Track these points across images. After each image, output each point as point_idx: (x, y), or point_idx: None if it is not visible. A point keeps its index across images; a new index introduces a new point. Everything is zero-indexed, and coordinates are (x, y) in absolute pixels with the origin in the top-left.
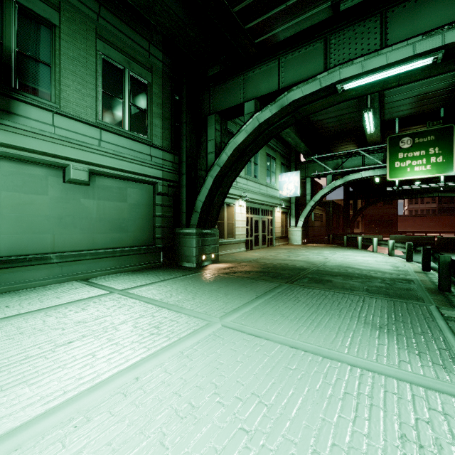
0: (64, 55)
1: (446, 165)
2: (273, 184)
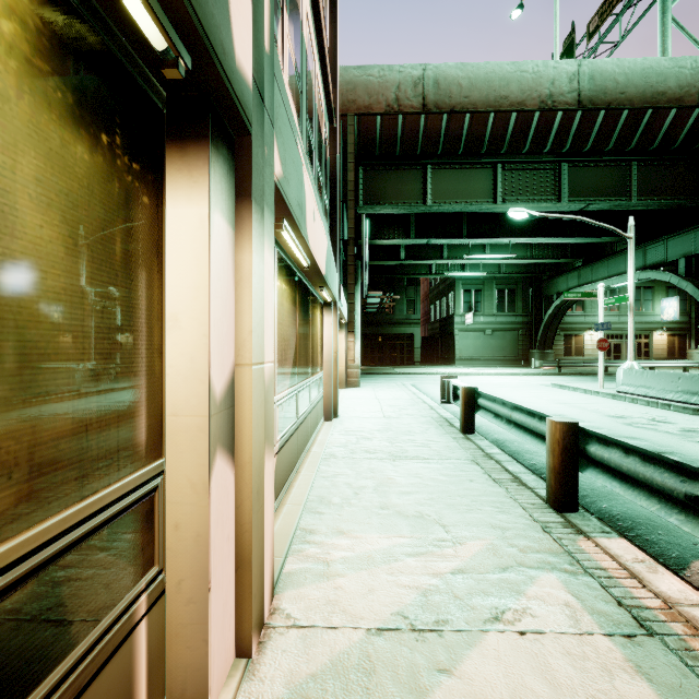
0: (484, 296)
1: None
2: (647, 311)
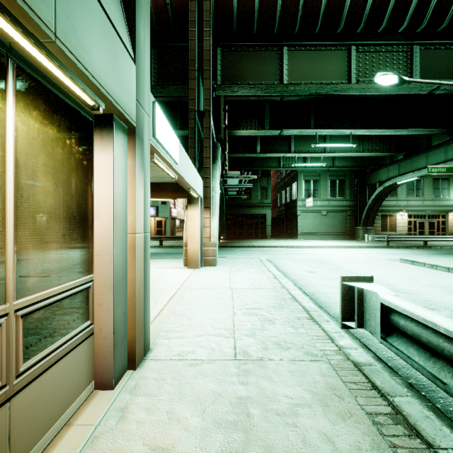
0: (320, 185)
1: None
2: (444, 197)
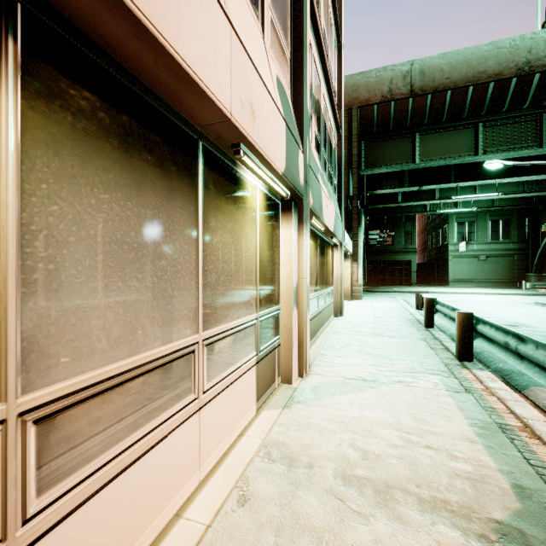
0: (478, 227)
1: None
2: None
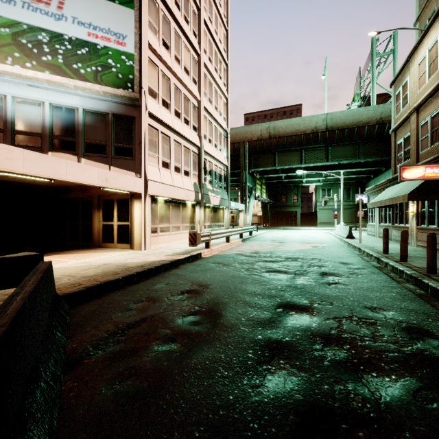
0: (333, 192)
1: None
2: None
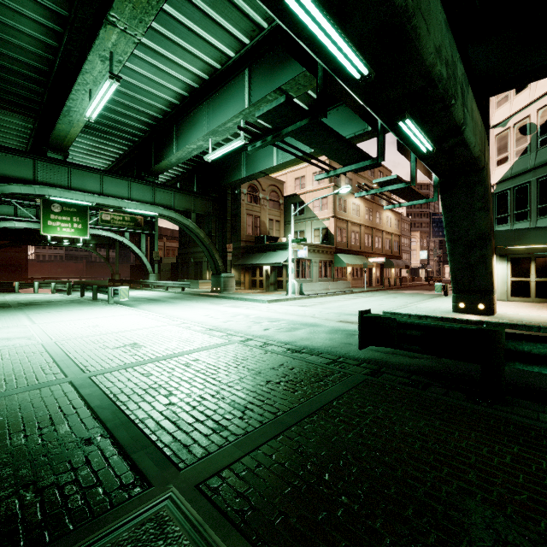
0: None
1: (84, 231)
2: None
